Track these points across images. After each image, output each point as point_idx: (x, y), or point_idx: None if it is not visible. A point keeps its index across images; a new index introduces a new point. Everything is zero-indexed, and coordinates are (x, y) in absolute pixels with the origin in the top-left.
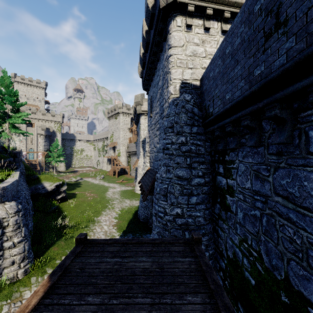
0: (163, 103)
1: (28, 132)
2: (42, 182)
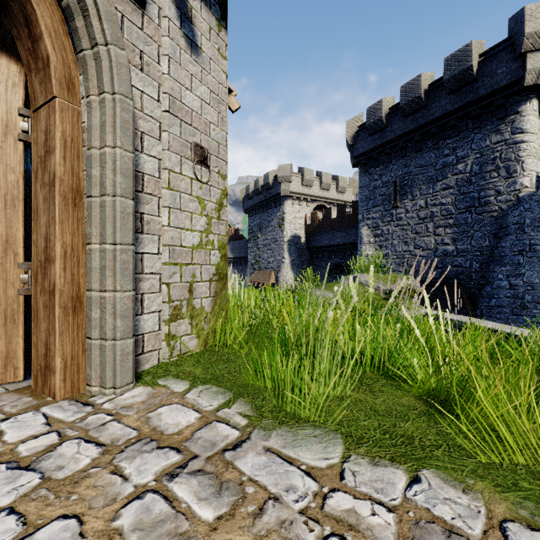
0: (485, 195)
1: None
2: None
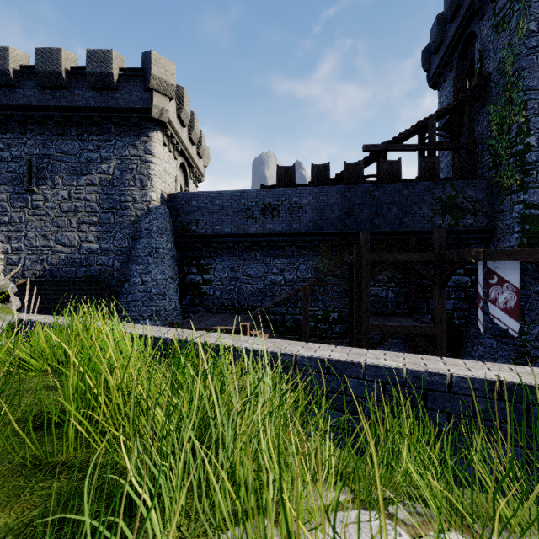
0: (125, 200)
1: None
2: None
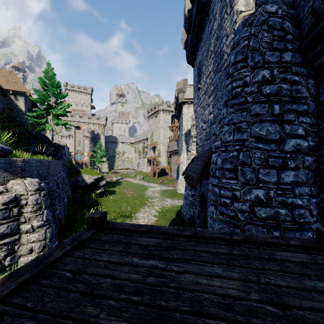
0: (222, 46)
1: (69, 123)
2: (82, 174)
